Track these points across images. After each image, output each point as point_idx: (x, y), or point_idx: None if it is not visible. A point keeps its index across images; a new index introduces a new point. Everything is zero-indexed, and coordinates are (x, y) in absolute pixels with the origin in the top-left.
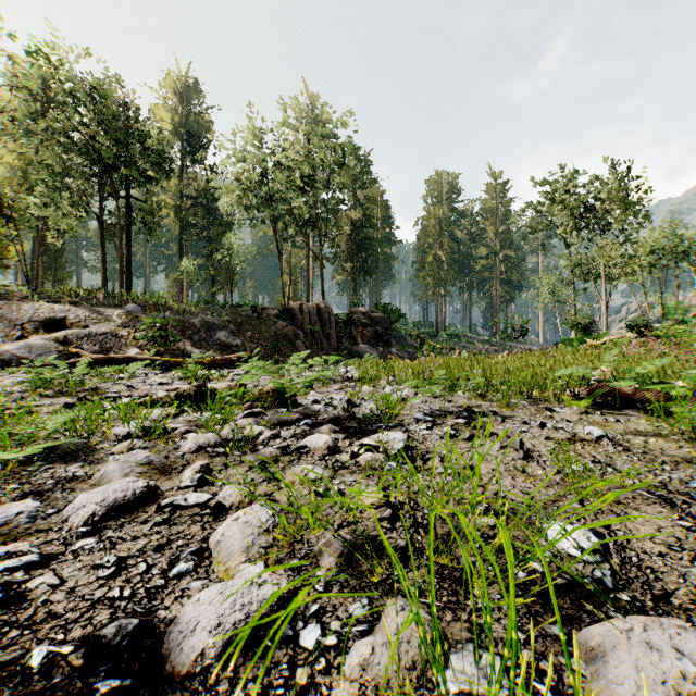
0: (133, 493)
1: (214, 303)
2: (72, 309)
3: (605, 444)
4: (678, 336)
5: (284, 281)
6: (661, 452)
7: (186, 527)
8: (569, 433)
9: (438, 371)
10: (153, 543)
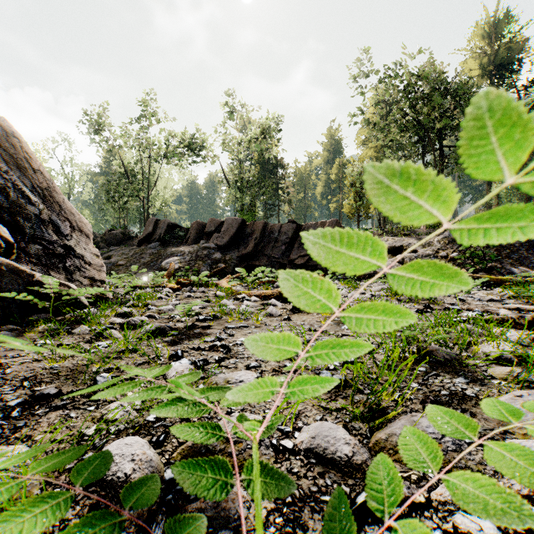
0: None
1: None
2: (405, 239)
3: None
4: None
5: None
6: None
7: None
8: None
9: None
10: None
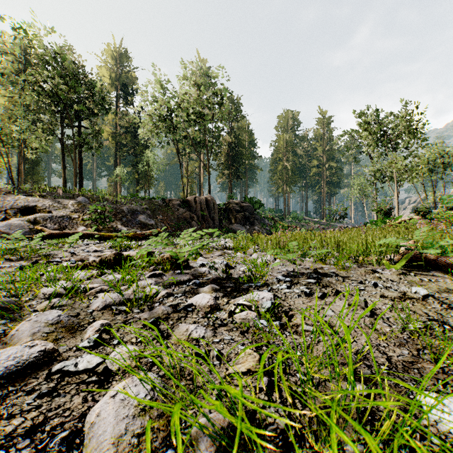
0: (27, 358)
1: (137, 197)
2: (40, 200)
3: (430, 301)
4: (450, 218)
5: (184, 182)
6: None
7: (68, 399)
8: (398, 292)
9: (292, 243)
10: (27, 423)
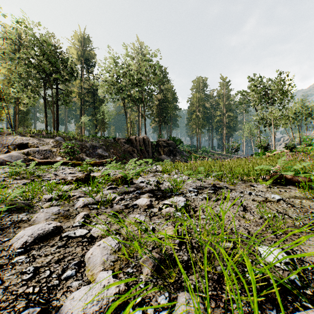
0: (48, 230)
1: (96, 136)
2: (31, 139)
3: (281, 203)
4: (308, 151)
5: (128, 126)
6: (309, 207)
7: (73, 249)
8: (263, 197)
9: (199, 167)
10: (55, 258)
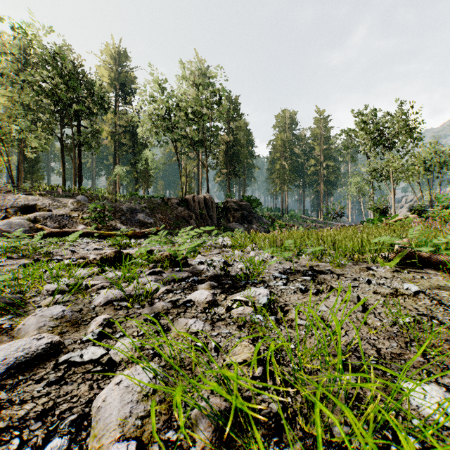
0: (35, 350)
1: (136, 195)
2: (40, 199)
3: (421, 297)
4: (445, 217)
5: (182, 181)
6: None
7: (75, 387)
8: (391, 288)
9: (289, 241)
10: (38, 408)
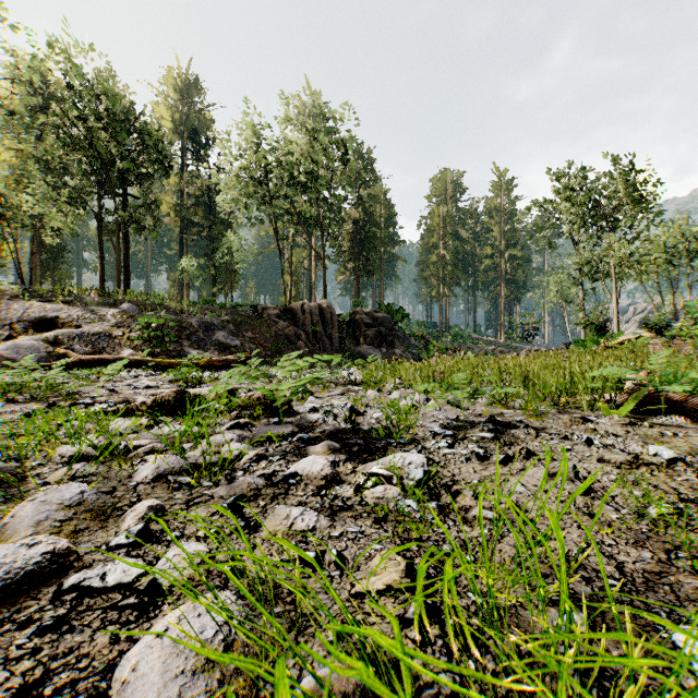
0: (24, 565)
1: (214, 303)
2: (64, 308)
3: (680, 470)
4: None
5: (286, 280)
6: None
7: (87, 638)
8: (627, 453)
9: (456, 374)
10: (14, 681)
